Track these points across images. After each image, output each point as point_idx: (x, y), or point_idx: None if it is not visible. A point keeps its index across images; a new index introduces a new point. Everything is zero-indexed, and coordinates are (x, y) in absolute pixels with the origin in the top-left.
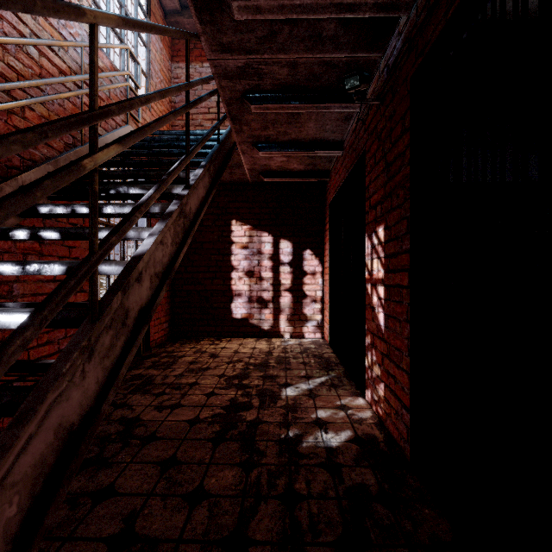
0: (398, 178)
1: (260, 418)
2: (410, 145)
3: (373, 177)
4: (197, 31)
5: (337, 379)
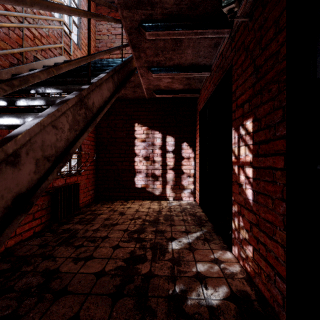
0: (269, 76)
1: (152, 271)
2: (286, 41)
3: (240, 82)
4: (112, 0)
5: (208, 234)
